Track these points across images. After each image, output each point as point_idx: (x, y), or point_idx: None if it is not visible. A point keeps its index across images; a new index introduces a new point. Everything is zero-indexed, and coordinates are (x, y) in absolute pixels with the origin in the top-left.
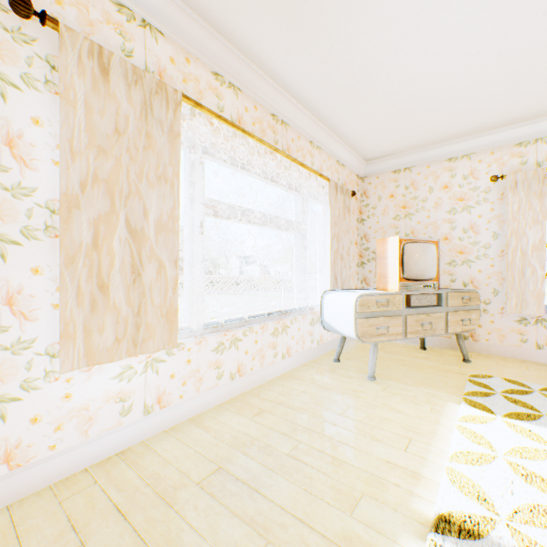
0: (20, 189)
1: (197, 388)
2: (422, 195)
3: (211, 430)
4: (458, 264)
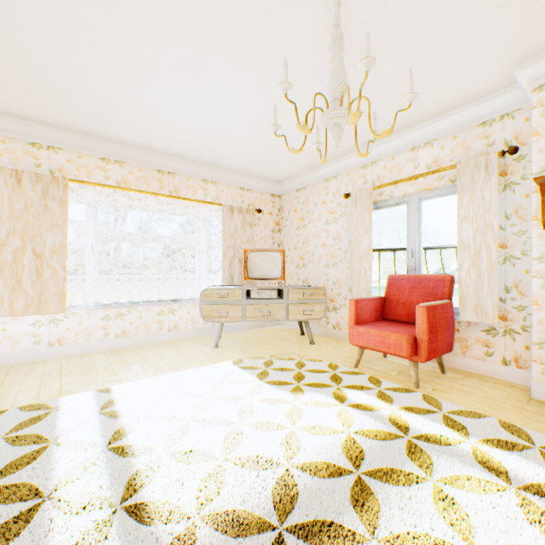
0: None
1: (88, 338)
2: (311, 209)
3: (82, 359)
4: (330, 266)
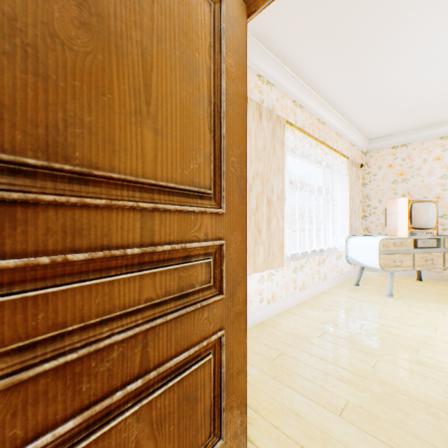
0: None
1: (286, 293)
2: (417, 165)
3: (302, 316)
4: None
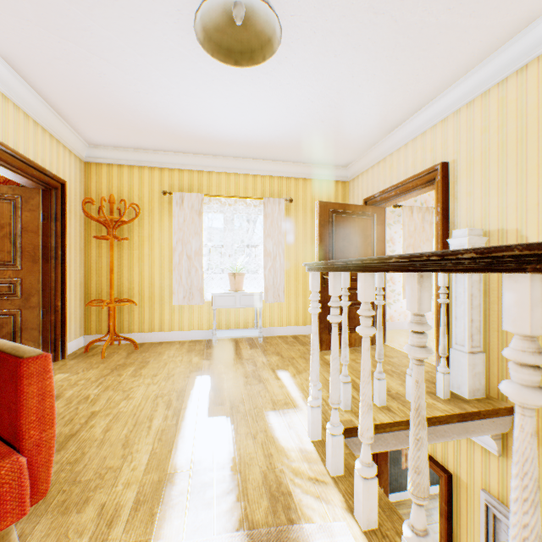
0: (392, 251)
1: None
2: None
3: None
4: None
